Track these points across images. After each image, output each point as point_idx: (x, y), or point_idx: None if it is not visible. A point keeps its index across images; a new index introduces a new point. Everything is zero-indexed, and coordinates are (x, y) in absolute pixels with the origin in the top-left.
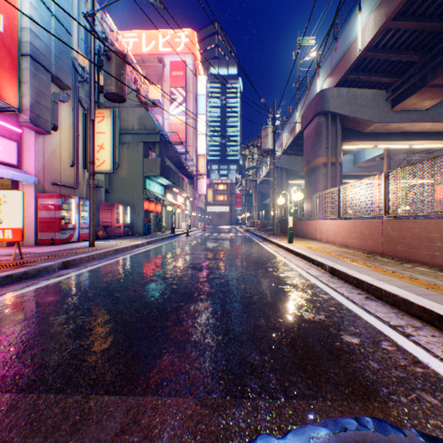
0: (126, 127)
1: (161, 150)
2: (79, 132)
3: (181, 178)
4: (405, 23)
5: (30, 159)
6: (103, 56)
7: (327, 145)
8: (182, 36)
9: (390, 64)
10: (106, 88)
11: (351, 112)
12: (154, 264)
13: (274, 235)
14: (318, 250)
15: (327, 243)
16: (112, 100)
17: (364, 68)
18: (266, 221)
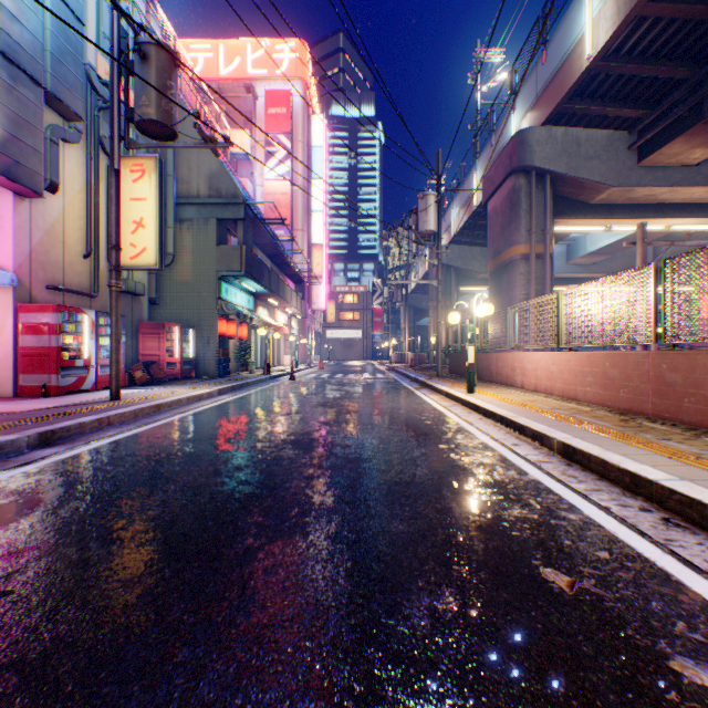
0: (186, 193)
1: (247, 233)
2: (99, 197)
3: (283, 282)
4: (671, 6)
5: (5, 242)
6: (135, 54)
7: (528, 225)
8: (285, 49)
9: (638, 85)
10: (139, 112)
11: (570, 168)
12: (222, 436)
13: (439, 378)
14: (525, 407)
15: (537, 393)
16: (152, 136)
17: (593, 93)
18: (423, 354)
